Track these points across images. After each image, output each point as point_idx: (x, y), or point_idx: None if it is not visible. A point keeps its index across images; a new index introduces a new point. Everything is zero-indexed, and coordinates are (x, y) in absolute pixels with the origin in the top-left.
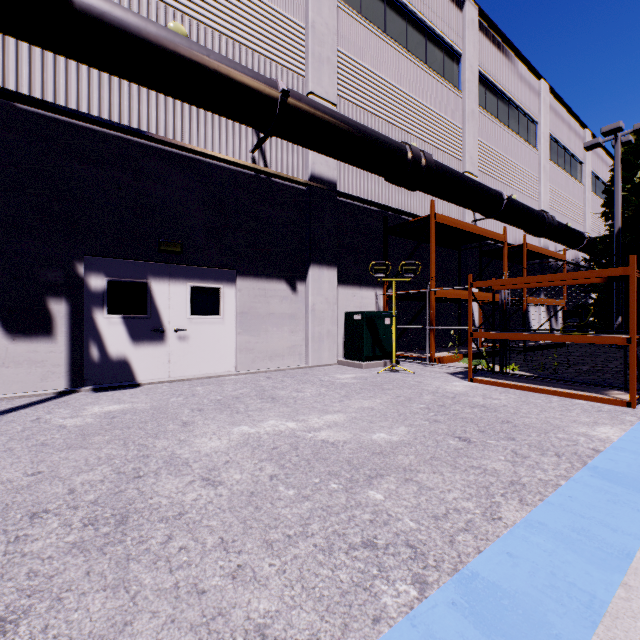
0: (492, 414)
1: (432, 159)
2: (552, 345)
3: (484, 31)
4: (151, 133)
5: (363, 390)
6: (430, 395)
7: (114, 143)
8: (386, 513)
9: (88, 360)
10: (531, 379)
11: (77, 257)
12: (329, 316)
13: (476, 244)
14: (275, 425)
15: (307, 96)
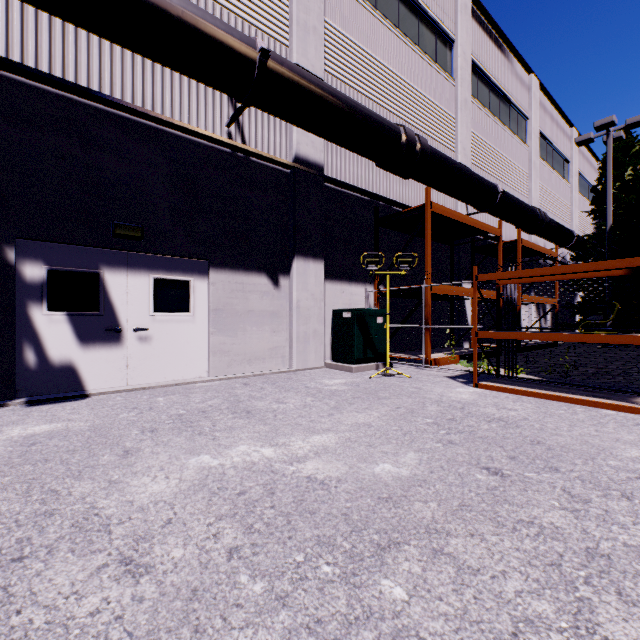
0: (515, 431)
1: (427, 144)
2: (545, 345)
3: (476, 18)
4: (103, 93)
5: (356, 399)
6: (435, 405)
7: (56, 103)
8: (416, 636)
9: (21, 366)
10: (542, 384)
11: (6, 240)
12: (315, 314)
13: (469, 239)
14: (246, 453)
15: None
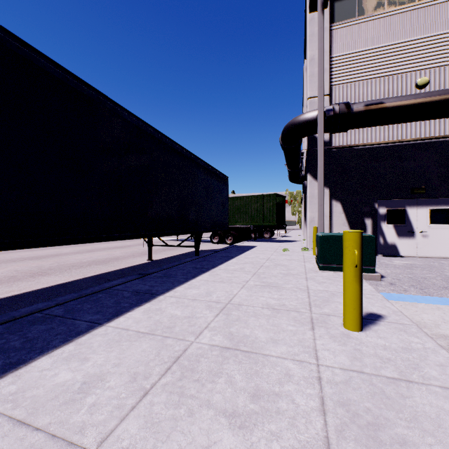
0: None
1: None
2: None
3: None
4: (409, 139)
5: None
6: None
7: (389, 149)
8: None
9: (378, 243)
10: None
11: (374, 201)
12: None
13: None
14: None
15: None
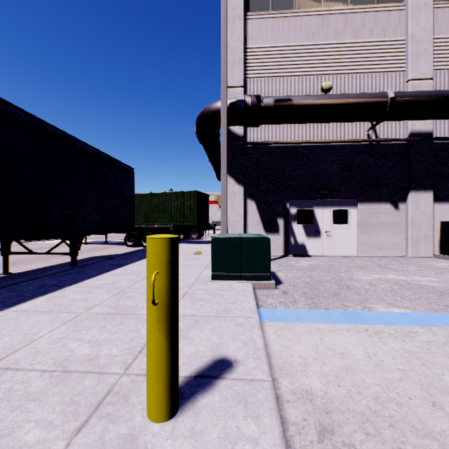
0: None
1: None
2: None
3: None
4: (315, 140)
5: None
6: None
7: (299, 149)
8: None
9: (290, 243)
10: None
11: (286, 201)
12: (425, 224)
13: None
14: (393, 277)
15: (406, 82)
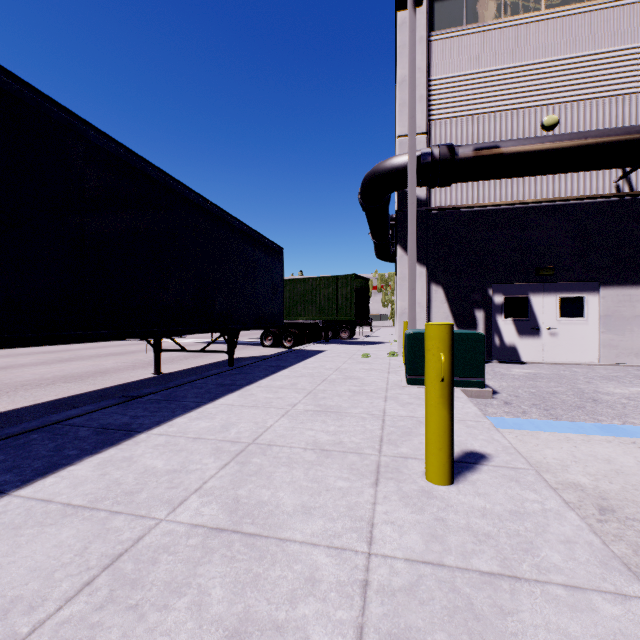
0: None
1: None
2: None
3: None
4: (533, 199)
5: None
6: None
7: (508, 213)
8: None
9: (493, 345)
10: None
11: (488, 285)
12: None
13: None
14: None
15: None
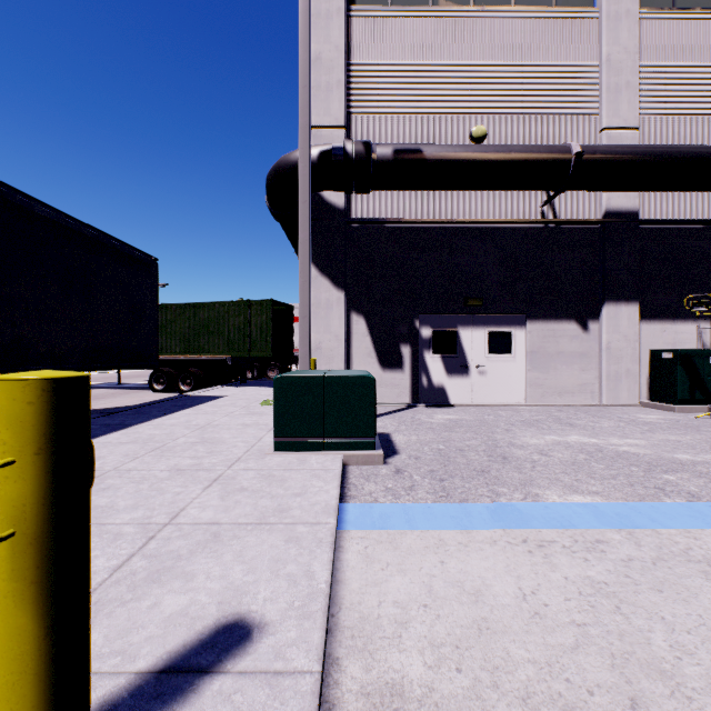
0: None
1: None
2: None
3: None
4: (461, 219)
5: (671, 428)
6: None
7: (436, 233)
8: (675, 483)
9: (420, 386)
10: None
11: (415, 316)
12: (628, 354)
13: None
14: (578, 439)
15: (600, 132)
